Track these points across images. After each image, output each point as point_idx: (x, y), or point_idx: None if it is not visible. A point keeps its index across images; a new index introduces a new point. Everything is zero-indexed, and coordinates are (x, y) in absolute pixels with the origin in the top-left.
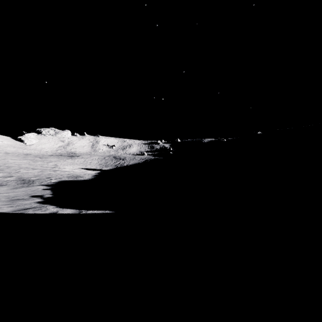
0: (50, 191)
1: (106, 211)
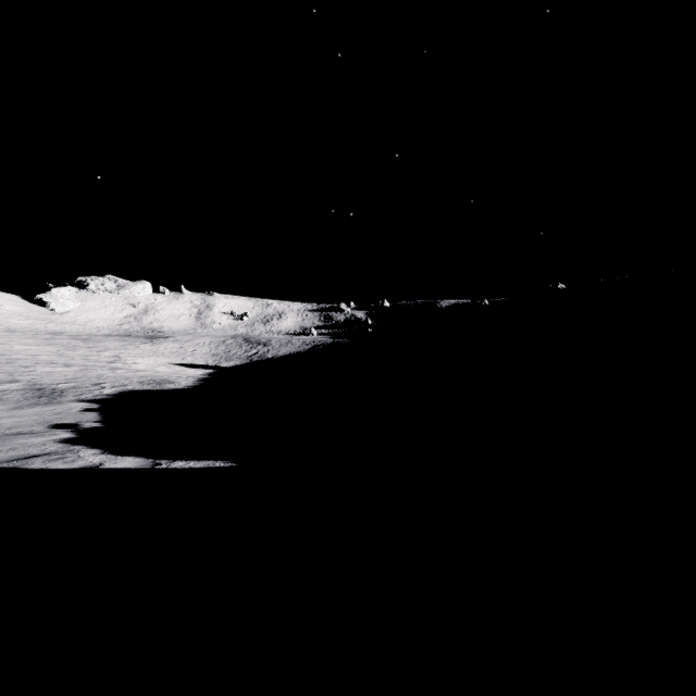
0: (96, 414)
1: (218, 462)
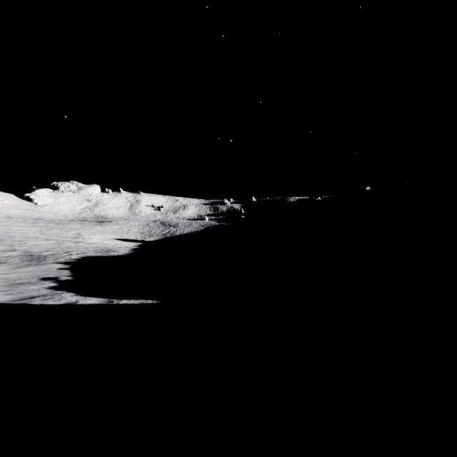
0: (68, 271)
1: (149, 300)
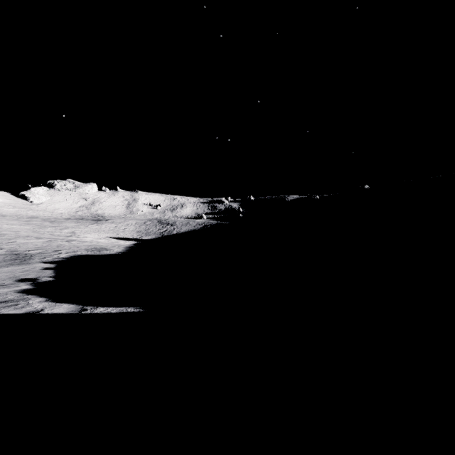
0: (51, 271)
1: (130, 308)
